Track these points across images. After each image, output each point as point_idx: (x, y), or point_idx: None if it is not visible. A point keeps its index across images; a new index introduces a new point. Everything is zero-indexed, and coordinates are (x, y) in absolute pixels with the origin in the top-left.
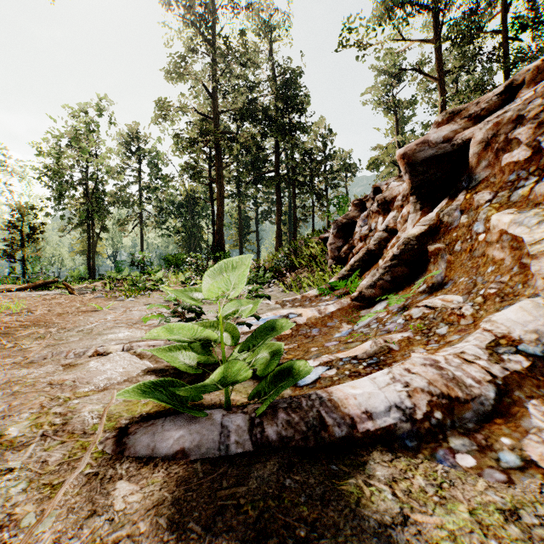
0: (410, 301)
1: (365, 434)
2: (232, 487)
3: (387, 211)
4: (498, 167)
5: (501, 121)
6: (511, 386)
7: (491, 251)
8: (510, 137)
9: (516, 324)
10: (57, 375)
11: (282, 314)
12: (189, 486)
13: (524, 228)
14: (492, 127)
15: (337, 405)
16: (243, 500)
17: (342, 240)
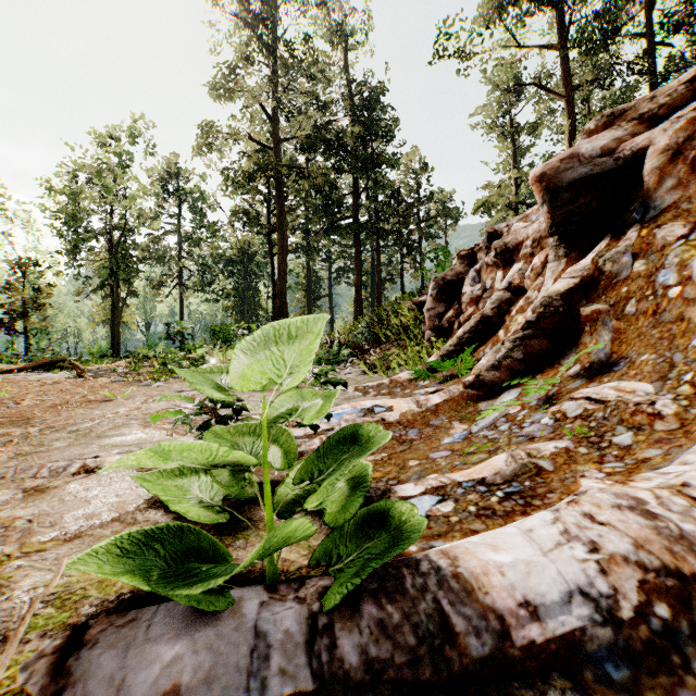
0: (556, 389)
1: (528, 651)
2: None
3: (508, 262)
4: (694, 187)
5: None
6: None
7: (695, 312)
8: None
9: None
10: (9, 508)
11: (364, 406)
12: None
13: None
14: (684, 127)
15: (469, 588)
16: None
17: (444, 304)
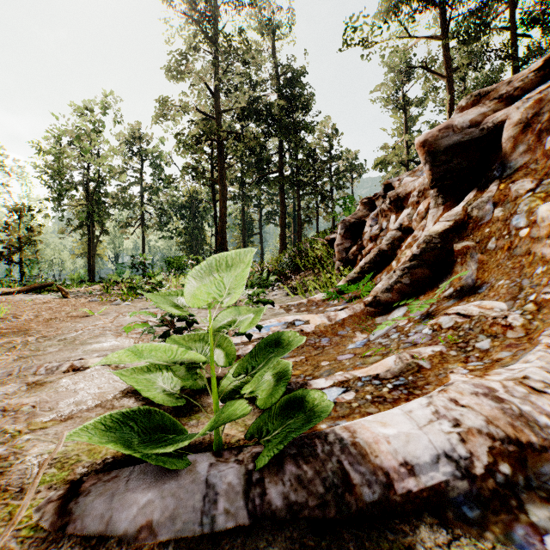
0: (434, 307)
1: (406, 497)
2: None
3: (400, 208)
4: (540, 151)
5: (543, 97)
6: None
7: (539, 248)
8: None
9: None
10: (17, 397)
11: (287, 320)
12: None
13: None
14: (532, 105)
15: (364, 453)
16: None
17: (350, 240)
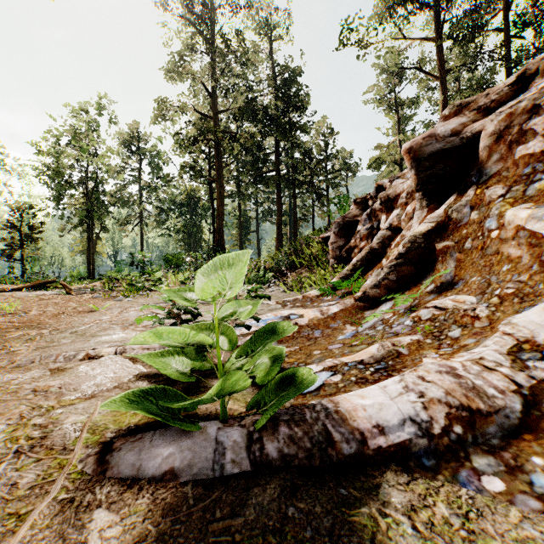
0: (417, 301)
1: (377, 451)
2: (226, 518)
3: (390, 209)
4: (511, 161)
5: (514, 111)
6: (538, 397)
7: (506, 248)
8: (524, 128)
9: (540, 327)
10: (43, 380)
11: (283, 314)
12: (176, 516)
13: (543, 223)
14: (504, 119)
15: (344, 418)
16: (239, 535)
17: (343, 239)
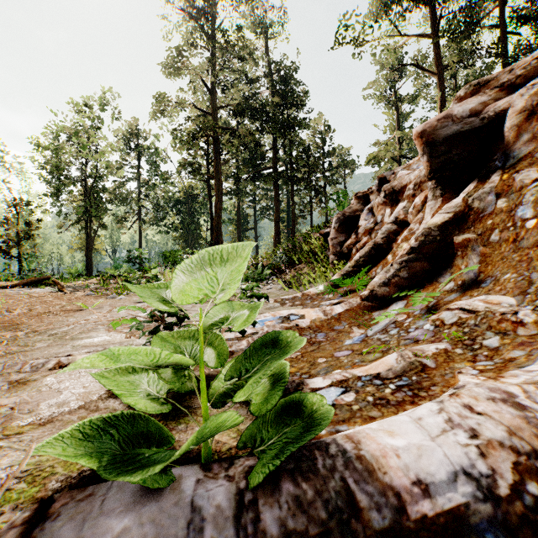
0: (435, 301)
1: (421, 523)
2: None
3: (395, 202)
4: None
5: None
6: None
7: None
8: None
9: None
10: None
11: (282, 315)
12: None
13: None
14: (537, 92)
15: (371, 469)
16: None
17: (344, 234)
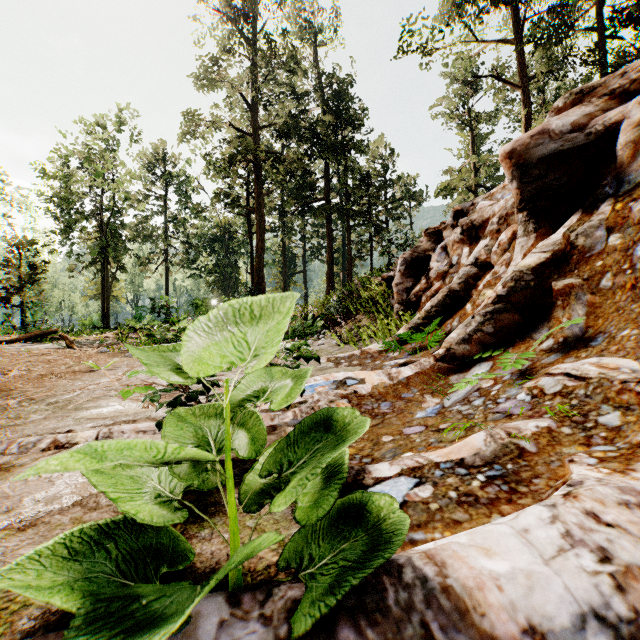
0: (529, 364)
1: None
2: None
3: (475, 239)
4: None
5: None
6: None
7: None
8: None
9: None
10: None
11: (337, 378)
12: None
13: None
14: None
15: (463, 608)
16: None
17: (411, 279)
